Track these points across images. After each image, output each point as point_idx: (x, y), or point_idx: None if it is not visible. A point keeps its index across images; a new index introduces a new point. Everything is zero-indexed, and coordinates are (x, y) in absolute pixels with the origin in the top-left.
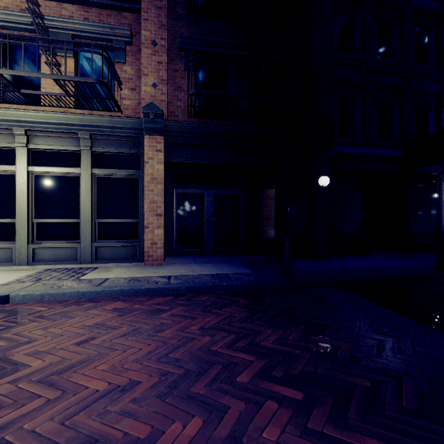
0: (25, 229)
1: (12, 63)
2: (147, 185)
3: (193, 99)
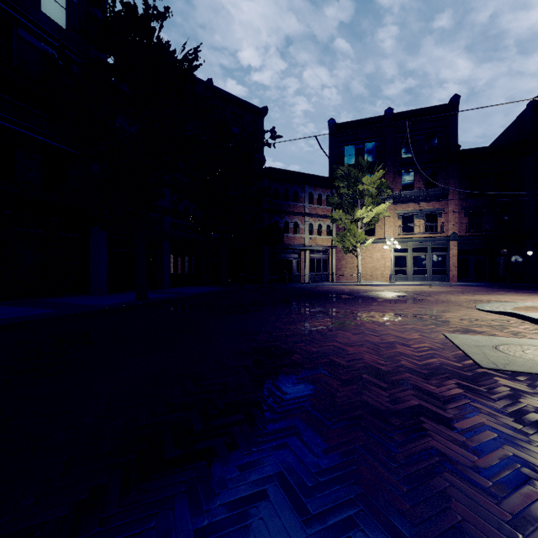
0: (411, 271)
1: (404, 223)
2: (451, 257)
3: (467, 226)
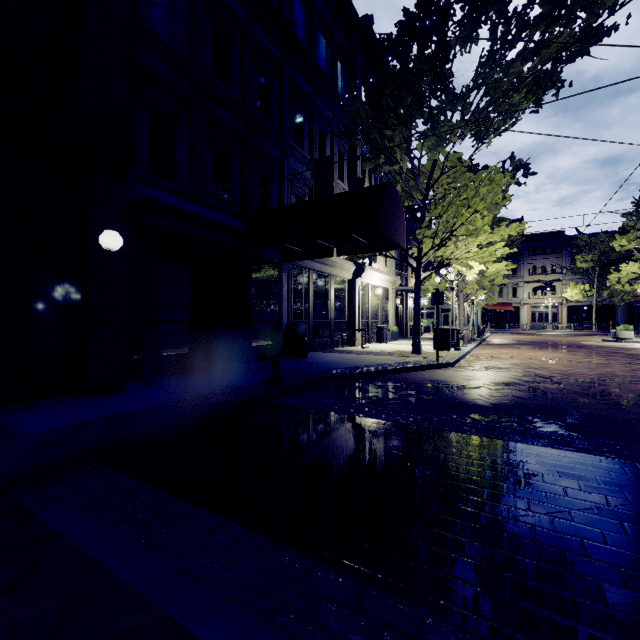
0: None
1: None
2: None
3: None
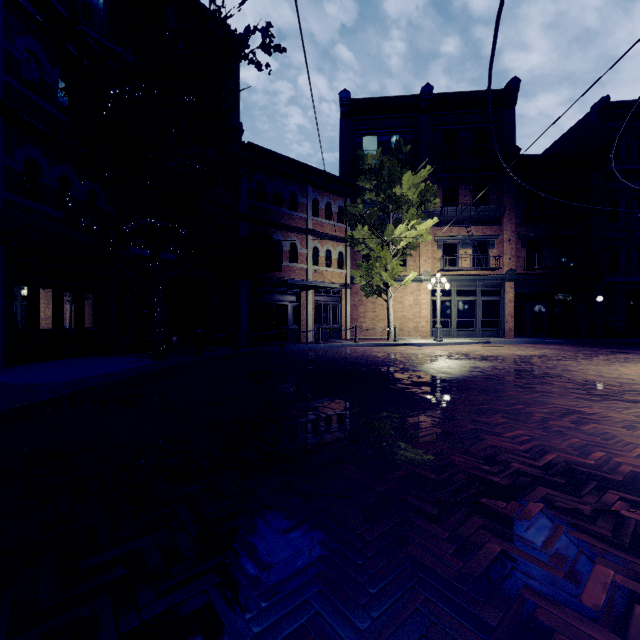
0: (455, 323)
1: (446, 254)
2: (507, 304)
3: (525, 261)
